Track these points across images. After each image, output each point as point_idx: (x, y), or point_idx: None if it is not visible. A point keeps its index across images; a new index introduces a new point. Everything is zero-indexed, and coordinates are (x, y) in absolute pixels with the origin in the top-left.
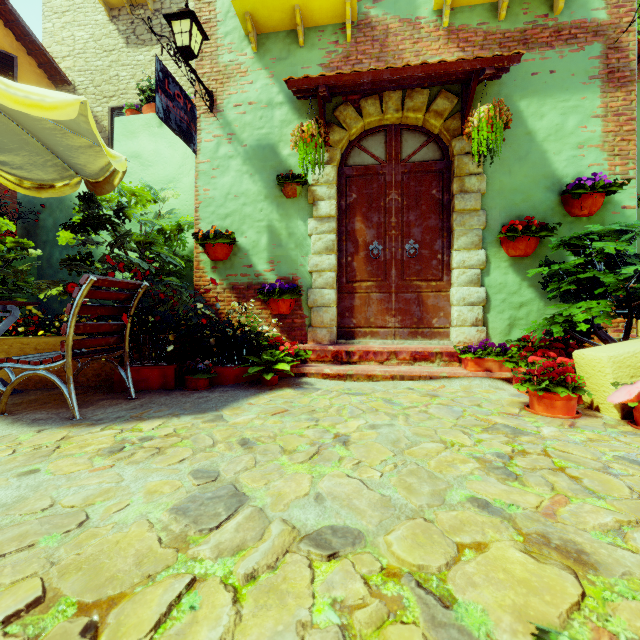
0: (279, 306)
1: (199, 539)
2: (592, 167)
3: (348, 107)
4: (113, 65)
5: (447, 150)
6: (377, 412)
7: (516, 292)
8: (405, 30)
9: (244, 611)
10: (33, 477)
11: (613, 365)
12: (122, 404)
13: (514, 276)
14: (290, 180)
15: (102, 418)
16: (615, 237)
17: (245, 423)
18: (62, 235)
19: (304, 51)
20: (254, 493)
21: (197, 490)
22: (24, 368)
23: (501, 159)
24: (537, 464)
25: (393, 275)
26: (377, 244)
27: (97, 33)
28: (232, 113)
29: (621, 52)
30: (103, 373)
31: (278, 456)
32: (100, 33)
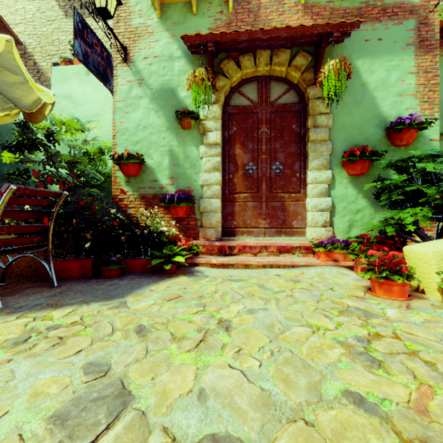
0: (177, 211)
1: None
2: (408, 110)
3: (230, 61)
4: (55, 31)
5: (303, 96)
6: (253, 297)
7: (354, 201)
8: (273, 5)
9: None
10: None
11: (437, 258)
12: (44, 292)
13: (352, 189)
14: (186, 115)
15: (22, 306)
16: (431, 160)
17: (144, 309)
18: (5, 155)
19: (197, 18)
20: (139, 391)
21: (84, 389)
22: None
23: (343, 103)
24: (393, 348)
25: (264, 188)
26: (252, 165)
27: (43, 7)
28: (141, 64)
29: (429, 26)
30: (34, 265)
31: (168, 344)
32: (45, 7)
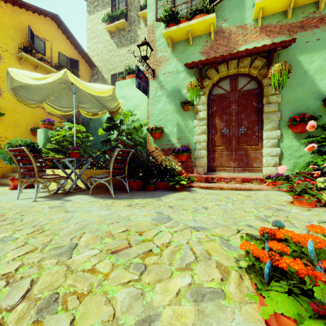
0: (181, 157)
1: (160, 225)
2: None
3: (212, 69)
4: (112, 57)
5: (261, 83)
6: (221, 201)
7: (297, 150)
8: (239, 31)
9: (174, 236)
10: (110, 210)
11: None
12: (125, 194)
13: (296, 142)
14: (186, 104)
15: (121, 197)
16: None
17: (169, 201)
18: (100, 131)
19: (192, 47)
20: (174, 218)
21: (157, 216)
22: (97, 180)
23: (289, 86)
24: (280, 219)
25: (233, 143)
26: (226, 129)
27: (106, 44)
28: (162, 77)
29: None
30: (116, 183)
31: (182, 210)
32: (107, 44)
